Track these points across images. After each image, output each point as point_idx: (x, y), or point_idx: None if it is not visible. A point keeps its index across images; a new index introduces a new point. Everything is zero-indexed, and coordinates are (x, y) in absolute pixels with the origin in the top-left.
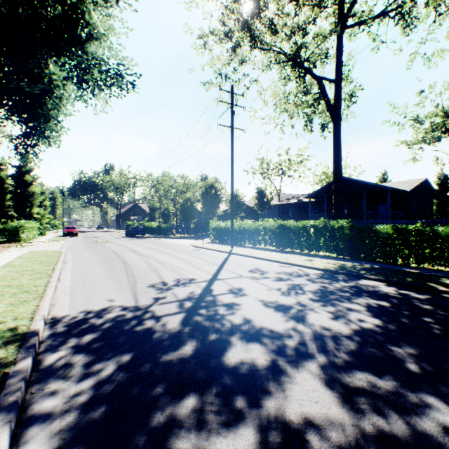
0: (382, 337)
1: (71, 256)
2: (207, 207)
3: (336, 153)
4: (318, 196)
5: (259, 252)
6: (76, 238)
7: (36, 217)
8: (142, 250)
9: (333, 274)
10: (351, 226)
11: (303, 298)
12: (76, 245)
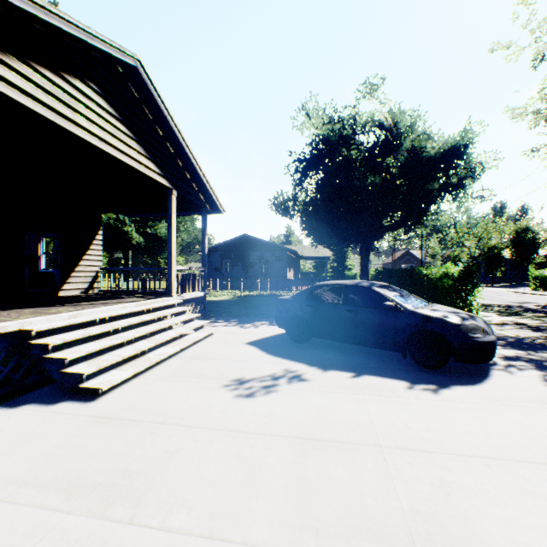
0: None
1: None
2: (518, 253)
3: None
4: None
5: None
6: None
7: (349, 268)
8: None
9: None
10: None
11: None
12: None
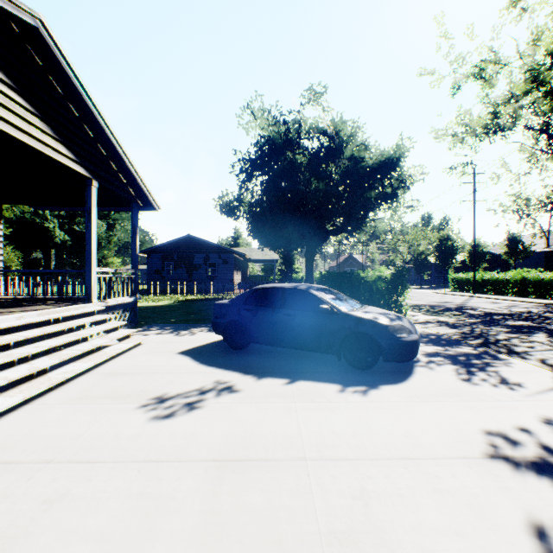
0: (535, 311)
1: None
2: (441, 259)
3: None
4: None
5: (498, 297)
6: None
7: (297, 271)
8: None
9: (548, 305)
10: None
11: (513, 307)
12: None
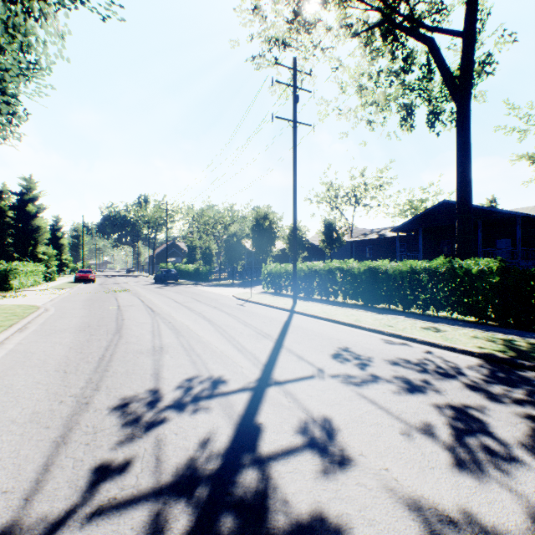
0: None
1: (49, 315)
2: (258, 244)
3: (462, 152)
4: (409, 229)
5: (339, 311)
6: (90, 284)
7: (41, 258)
8: (160, 305)
9: (511, 369)
10: (502, 269)
11: None
12: (77, 295)
